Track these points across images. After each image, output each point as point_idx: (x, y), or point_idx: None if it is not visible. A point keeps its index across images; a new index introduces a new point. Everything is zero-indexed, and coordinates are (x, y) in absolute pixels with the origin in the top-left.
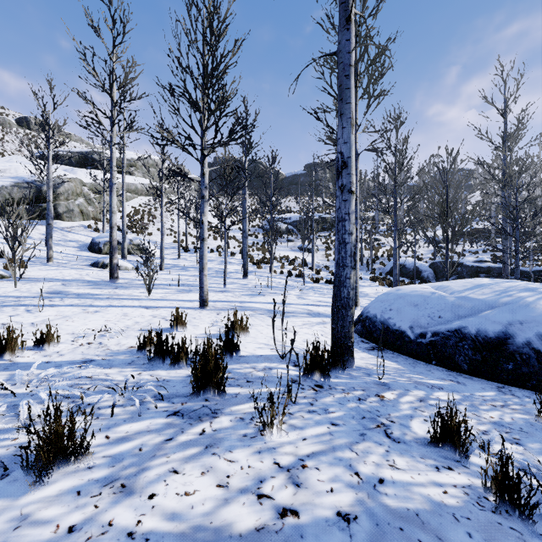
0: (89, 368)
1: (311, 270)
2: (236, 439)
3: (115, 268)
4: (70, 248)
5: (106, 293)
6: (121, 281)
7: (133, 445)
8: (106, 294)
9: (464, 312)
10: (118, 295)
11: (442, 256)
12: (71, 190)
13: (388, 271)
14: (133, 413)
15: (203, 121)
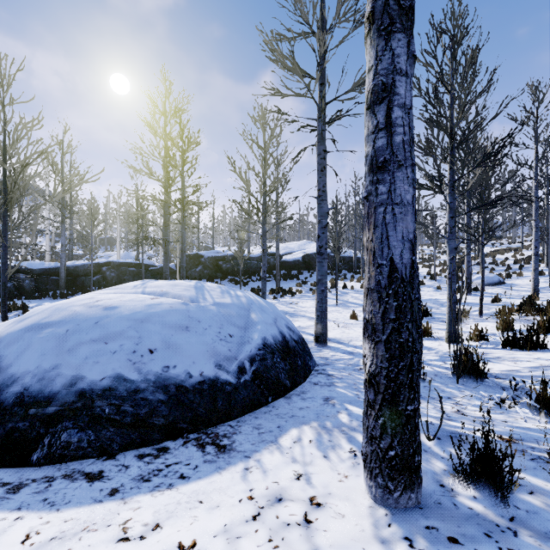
0: None
1: None
2: None
3: None
4: None
5: None
6: None
7: None
8: None
9: (241, 322)
10: None
11: None
12: None
13: None
14: None
15: None
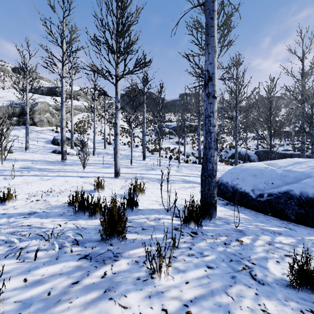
0: (31, 218)
1: (183, 155)
2: (131, 282)
3: (64, 153)
4: (41, 142)
5: (57, 168)
6: (68, 161)
7: (44, 289)
8: (57, 168)
9: (289, 180)
10: (65, 170)
11: (262, 147)
12: (42, 108)
13: (229, 156)
14: (52, 257)
15: (117, 59)
